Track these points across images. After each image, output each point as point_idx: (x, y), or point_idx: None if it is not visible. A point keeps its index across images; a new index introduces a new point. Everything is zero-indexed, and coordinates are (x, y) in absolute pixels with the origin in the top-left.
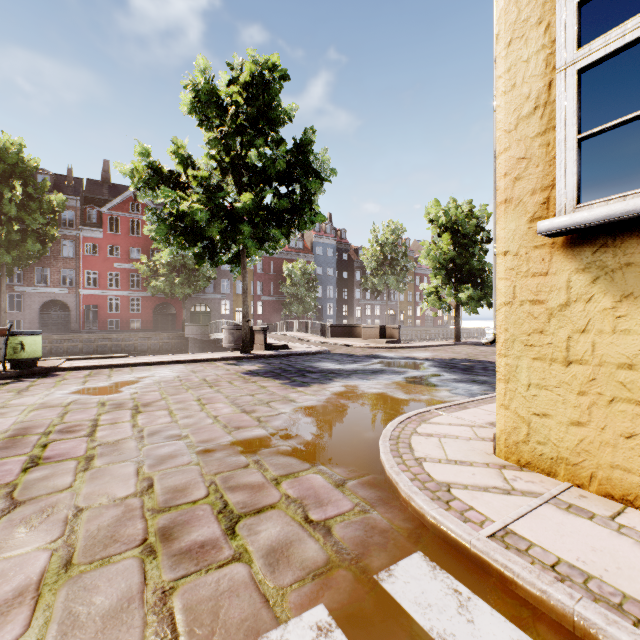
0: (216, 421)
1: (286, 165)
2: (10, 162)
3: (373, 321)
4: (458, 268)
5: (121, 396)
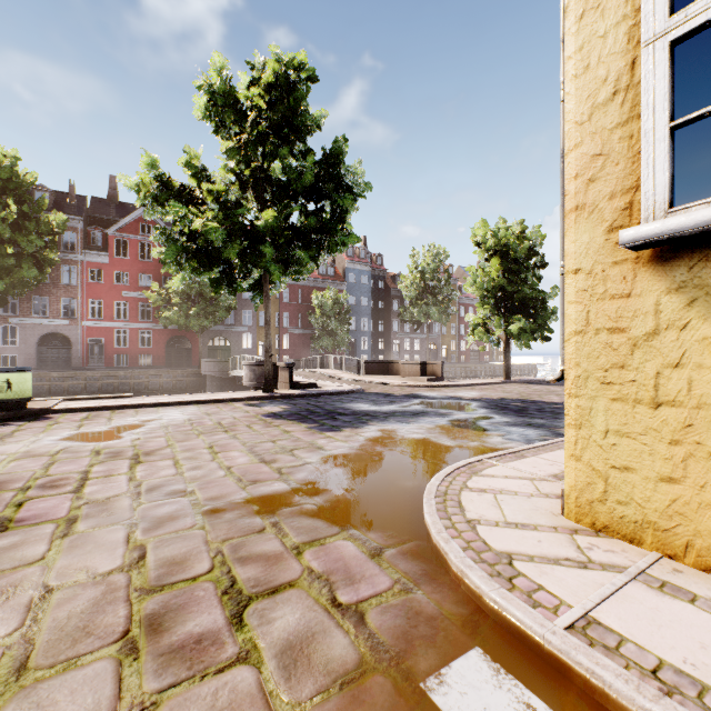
0: (229, 473)
1: (314, 178)
2: (3, 177)
3: (412, 357)
4: (508, 297)
5: (120, 443)
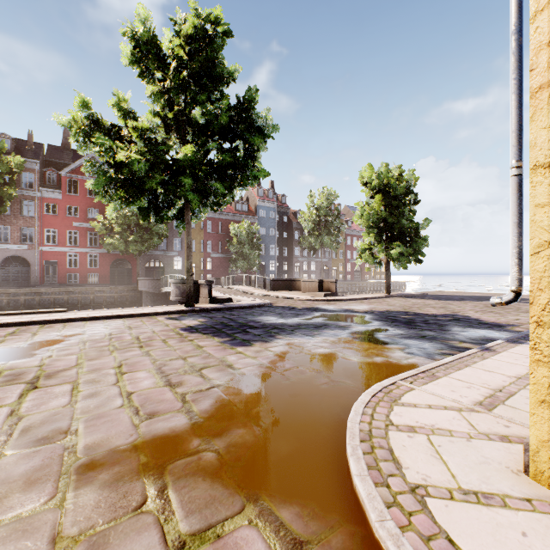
0: (127, 402)
1: (229, 120)
2: None
3: (310, 276)
4: (389, 227)
5: (28, 362)
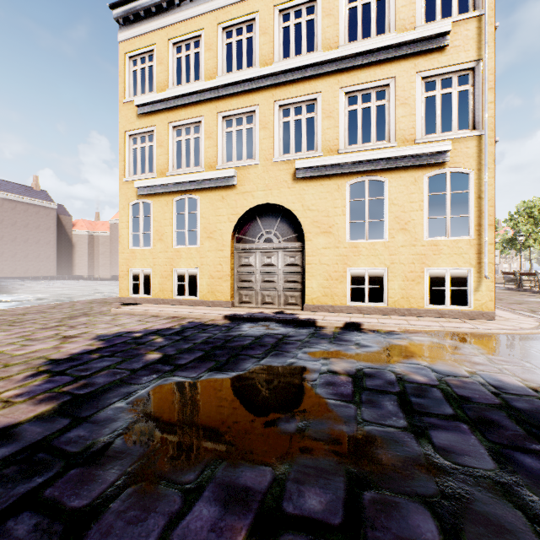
0: None
1: None
2: None
3: None
4: None
5: None
